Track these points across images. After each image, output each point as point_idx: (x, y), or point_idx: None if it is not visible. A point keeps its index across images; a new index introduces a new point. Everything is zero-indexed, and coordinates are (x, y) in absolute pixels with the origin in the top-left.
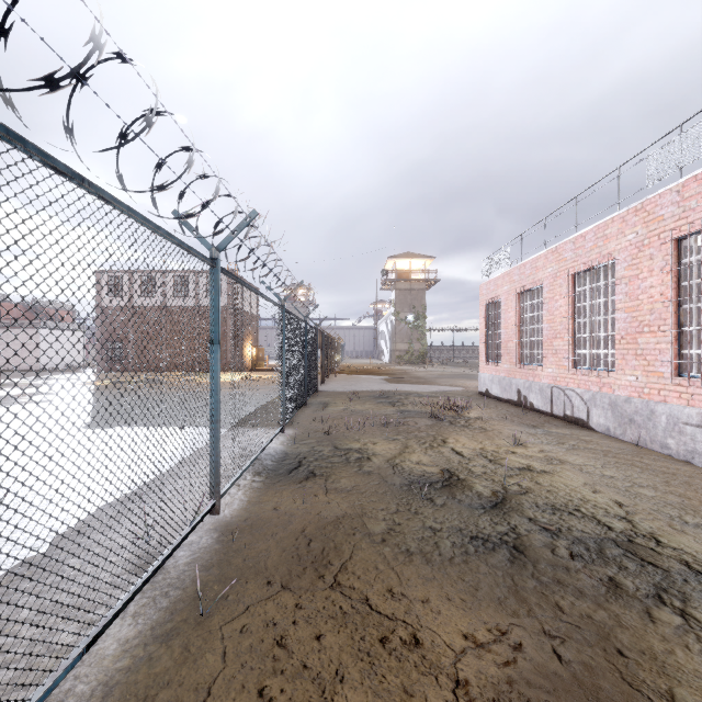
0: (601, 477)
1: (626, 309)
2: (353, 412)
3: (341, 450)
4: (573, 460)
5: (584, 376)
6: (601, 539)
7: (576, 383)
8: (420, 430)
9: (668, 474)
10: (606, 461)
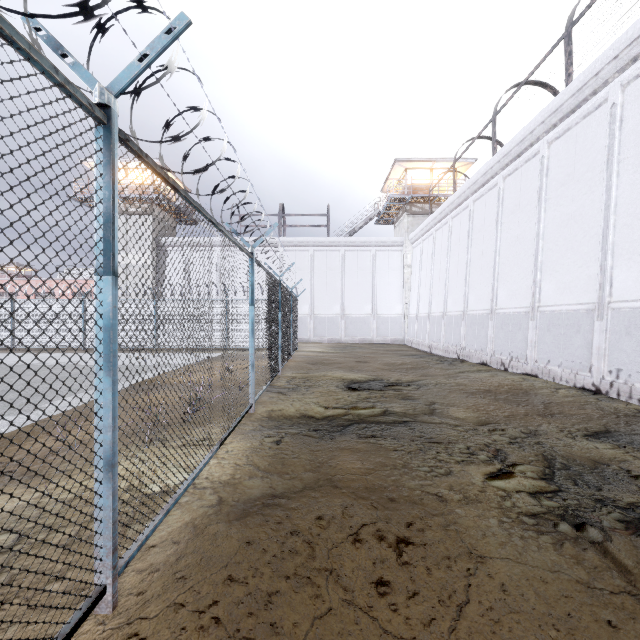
0: None
1: None
2: None
3: None
4: None
5: None
6: None
7: None
8: None
9: None
10: None
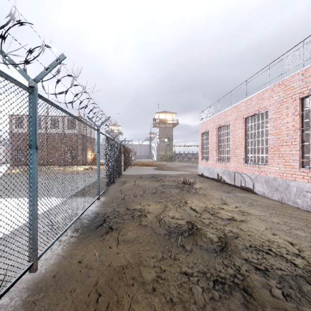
0: (273, 224)
1: (274, 134)
2: (138, 186)
3: (130, 210)
4: (254, 212)
5: (251, 167)
6: (295, 276)
7: (247, 170)
8: (173, 196)
9: (304, 220)
10: (270, 212)
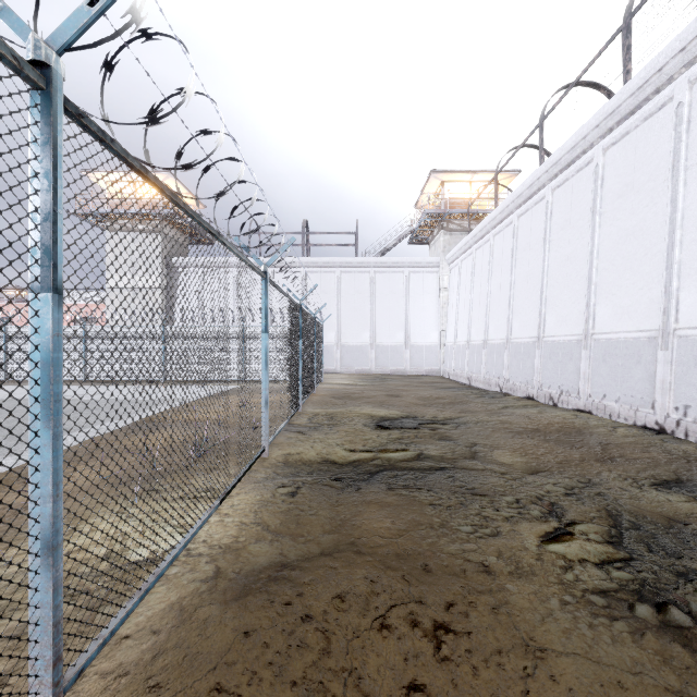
0: None
1: None
2: None
3: None
4: None
5: None
6: None
7: None
8: None
9: None
10: None
